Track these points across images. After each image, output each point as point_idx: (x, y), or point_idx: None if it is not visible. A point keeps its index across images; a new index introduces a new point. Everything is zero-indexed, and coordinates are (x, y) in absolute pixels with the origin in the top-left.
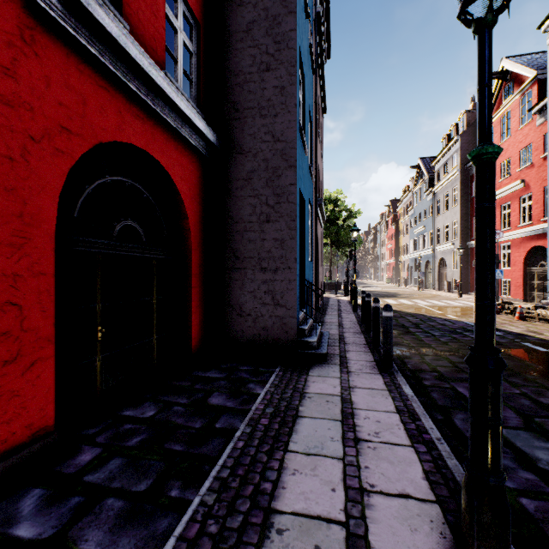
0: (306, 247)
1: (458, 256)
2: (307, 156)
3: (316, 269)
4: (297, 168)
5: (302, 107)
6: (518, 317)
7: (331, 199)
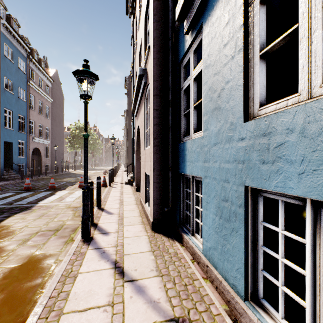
0: (15, 154)
1: (126, 154)
2: (16, 129)
3: (27, 160)
4: (1, 137)
5: (12, 117)
6: (103, 173)
7: (80, 127)
